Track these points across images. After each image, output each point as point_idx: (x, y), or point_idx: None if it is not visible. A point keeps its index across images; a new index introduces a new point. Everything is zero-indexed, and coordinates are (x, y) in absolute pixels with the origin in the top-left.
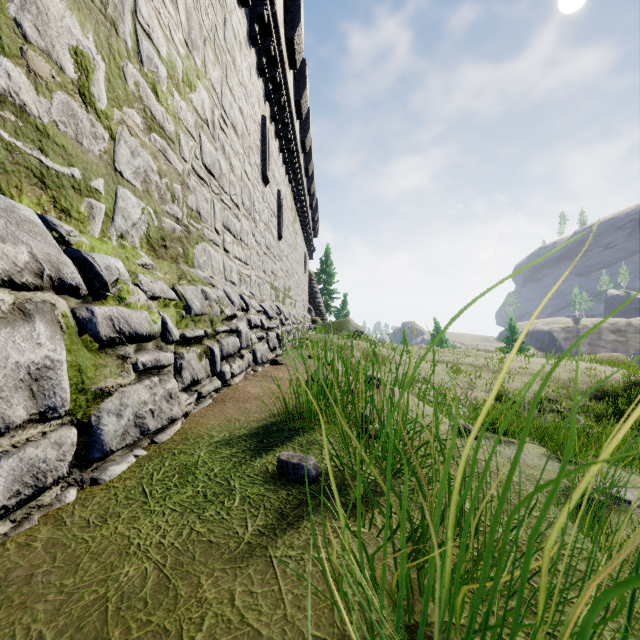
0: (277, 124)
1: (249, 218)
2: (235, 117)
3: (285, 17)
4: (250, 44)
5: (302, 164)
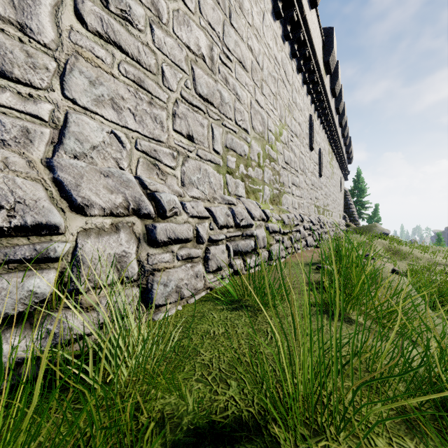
0: (318, 110)
1: (303, 174)
2: (296, 129)
3: (323, 50)
4: (303, 85)
5: (337, 121)
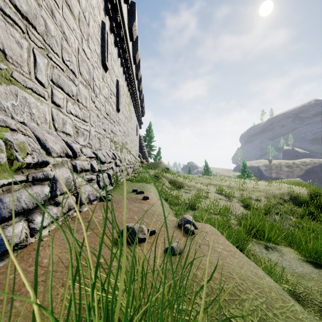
0: (116, 37)
1: (88, 87)
2: None
3: None
4: None
5: (134, 71)
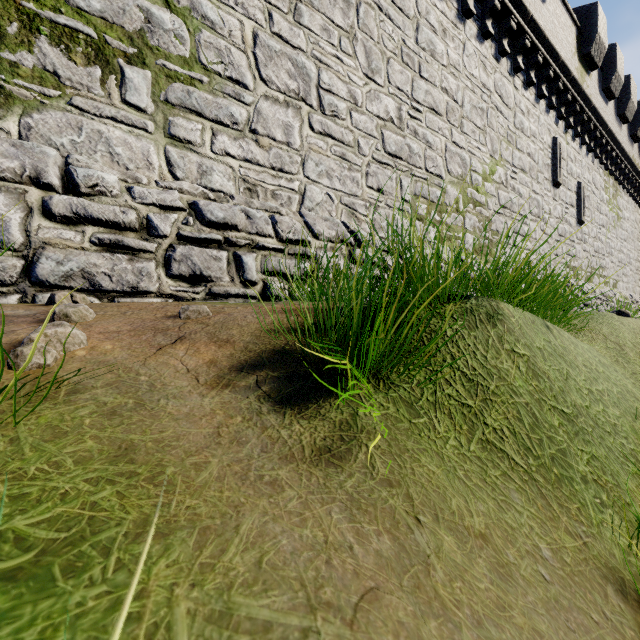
0: (575, 127)
1: (537, 220)
2: (523, 163)
3: (580, 40)
4: (538, 100)
5: (623, 135)
